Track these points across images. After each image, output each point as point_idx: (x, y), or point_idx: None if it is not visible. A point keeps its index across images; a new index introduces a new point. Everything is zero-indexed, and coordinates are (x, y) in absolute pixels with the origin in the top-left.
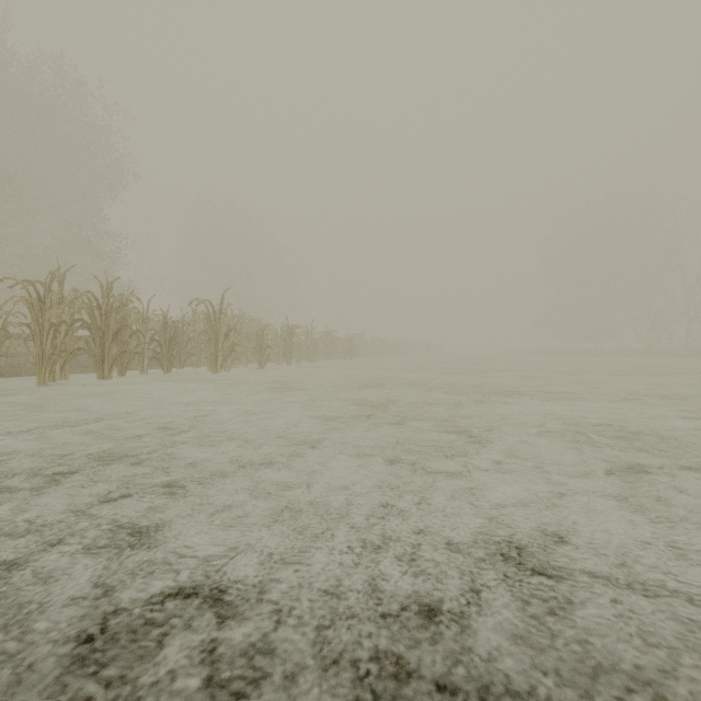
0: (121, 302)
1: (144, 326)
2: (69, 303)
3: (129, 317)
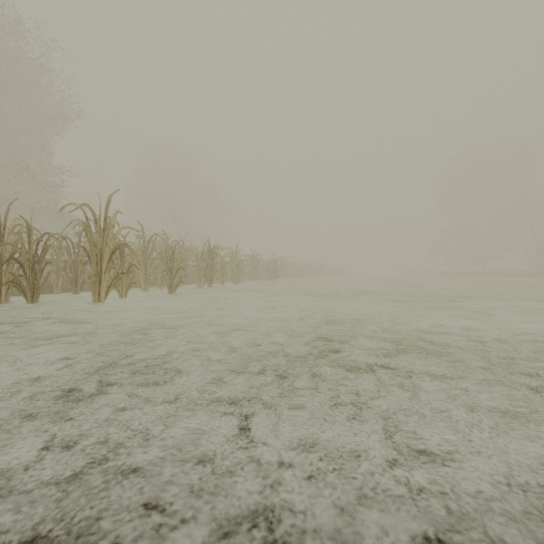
0: None
1: (0, 240)
2: None
3: None
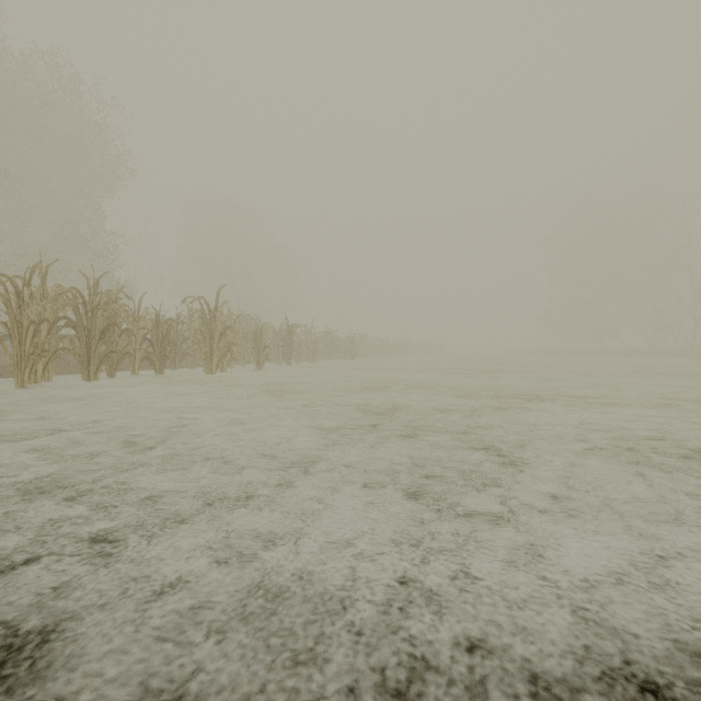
0: (108, 299)
1: (135, 325)
2: (51, 300)
3: (119, 315)
